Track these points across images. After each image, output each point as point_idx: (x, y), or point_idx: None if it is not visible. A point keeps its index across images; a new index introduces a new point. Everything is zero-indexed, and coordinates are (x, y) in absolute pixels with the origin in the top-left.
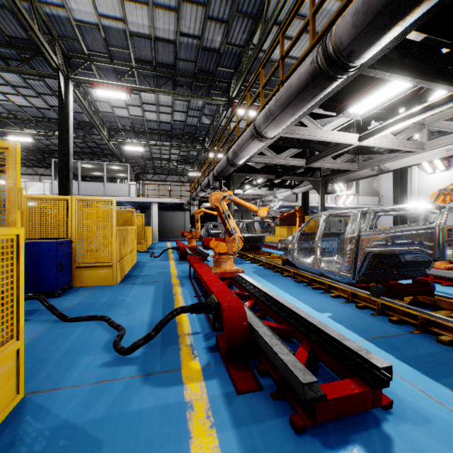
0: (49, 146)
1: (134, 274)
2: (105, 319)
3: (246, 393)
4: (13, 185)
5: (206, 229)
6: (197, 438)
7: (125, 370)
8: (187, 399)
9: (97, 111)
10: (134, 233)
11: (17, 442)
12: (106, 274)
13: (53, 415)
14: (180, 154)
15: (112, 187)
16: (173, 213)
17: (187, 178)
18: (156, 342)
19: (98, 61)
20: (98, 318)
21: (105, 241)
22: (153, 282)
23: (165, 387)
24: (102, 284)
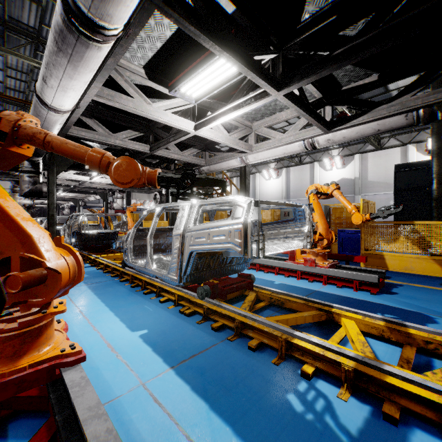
0: None
1: None
2: None
3: None
4: None
5: None
6: None
7: None
8: None
9: None
10: None
11: None
12: None
13: None
14: None
15: None
16: None
17: None
18: None
19: None
20: None
21: None
22: None
23: None
24: None
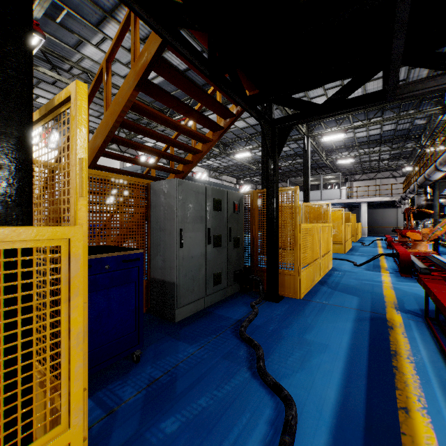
0: (284, 170)
1: (353, 251)
2: (346, 260)
3: (404, 277)
4: (330, 213)
5: (422, 226)
6: (384, 277)
7: (359, 268)
8: (382, 274)
9: (319, 144)
10: (350, 227)
11: (337, 270)
12: (339, 248)
13: (342, 269)
14: (391, 153)
15: (326, 193)
16: (382, 210)
17: (401, 171)
18: (370, 267)
19: (325, 119)
20: (343, 260)
21: (338, 231)
22: (366, 255)
23: (374, 272)
24: (337, 252)
